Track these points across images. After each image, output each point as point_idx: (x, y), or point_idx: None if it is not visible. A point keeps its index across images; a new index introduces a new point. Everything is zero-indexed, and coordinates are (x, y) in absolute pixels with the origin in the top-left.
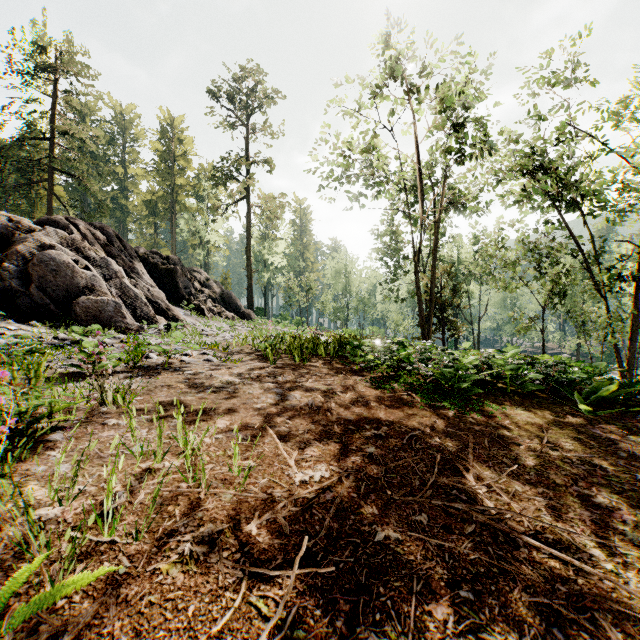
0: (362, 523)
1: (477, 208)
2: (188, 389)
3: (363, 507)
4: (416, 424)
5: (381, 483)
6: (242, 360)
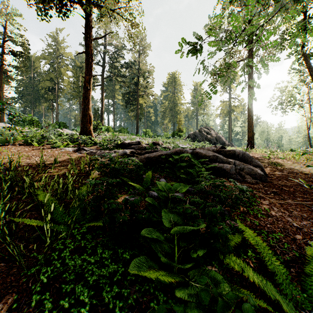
0: None
1: None
2: None
3: None
4: None
5: None
6: None
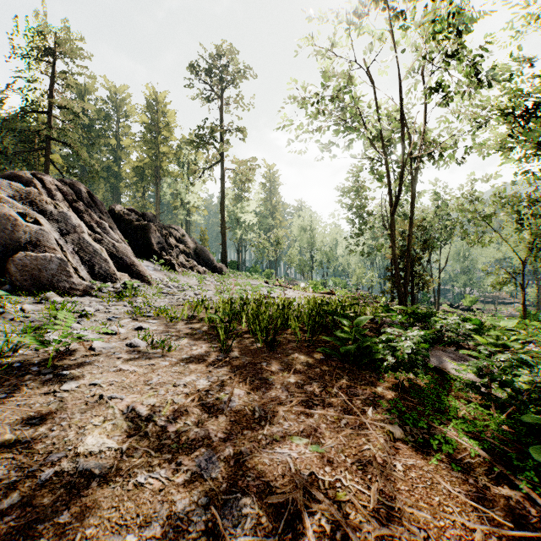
0: None
1: (451, 159)
2: (6, 465)
3: None
4: None
5: None
6: (184, 342)
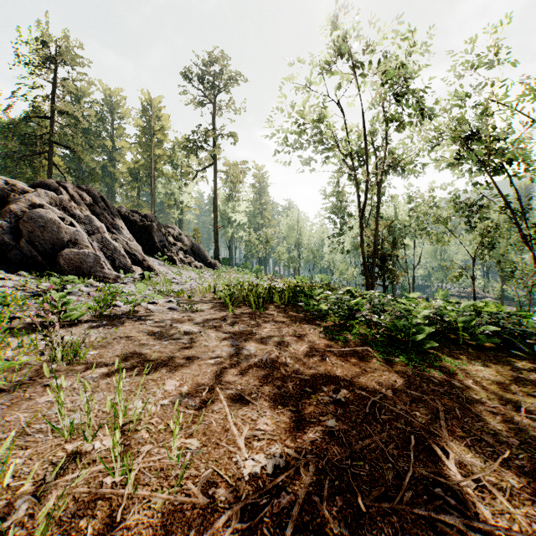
0: None
1: (414, 170)
2: (146, 341)
3: (328, 521)
4: (376, 385)
5: (347, 477)
6: (203, 308)
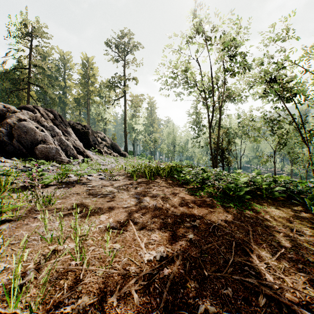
0: (188, 296)
1: (240, 100)
2: (88, 195)
3: (188, 281)
4: (216, 218)
5: (199, 261)
6: (119, 178)
